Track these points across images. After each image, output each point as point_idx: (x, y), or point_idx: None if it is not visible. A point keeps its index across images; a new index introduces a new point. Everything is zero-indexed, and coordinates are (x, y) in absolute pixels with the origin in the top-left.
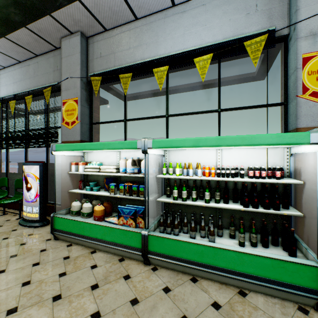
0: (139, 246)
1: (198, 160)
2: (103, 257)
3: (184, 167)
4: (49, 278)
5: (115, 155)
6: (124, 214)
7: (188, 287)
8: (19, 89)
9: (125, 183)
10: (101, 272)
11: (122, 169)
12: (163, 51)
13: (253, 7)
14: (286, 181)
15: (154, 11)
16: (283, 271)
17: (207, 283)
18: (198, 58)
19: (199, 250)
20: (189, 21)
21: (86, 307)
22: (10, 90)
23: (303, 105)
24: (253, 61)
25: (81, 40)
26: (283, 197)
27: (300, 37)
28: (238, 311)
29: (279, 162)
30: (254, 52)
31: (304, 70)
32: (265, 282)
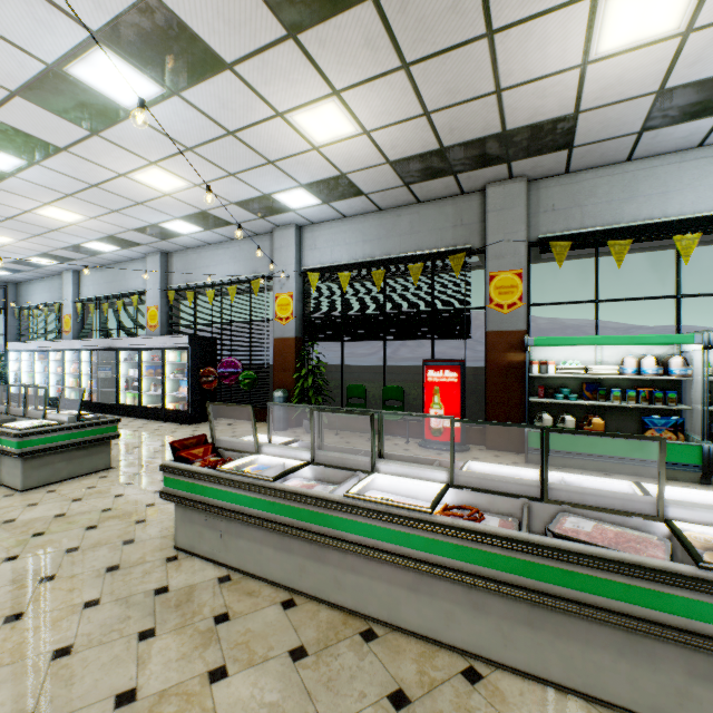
0: (695, 462)
1: None
2: (632, 479)
3: None
4: None
5: (590, 351)
6: (656, 426)
7: None
8: (376, 251)
9: (637, 388)
10: None
11: (632, 370)
12: (677, 208)
13: None
14: None
15: (663, 153)
16: None
17: None
18: None
19: None
20: None
21: None
22: (355, 251)
23: None
24: None
25: (526, 189)
26: None
27: None
28: None
29: None
30: None
31: None
32: None
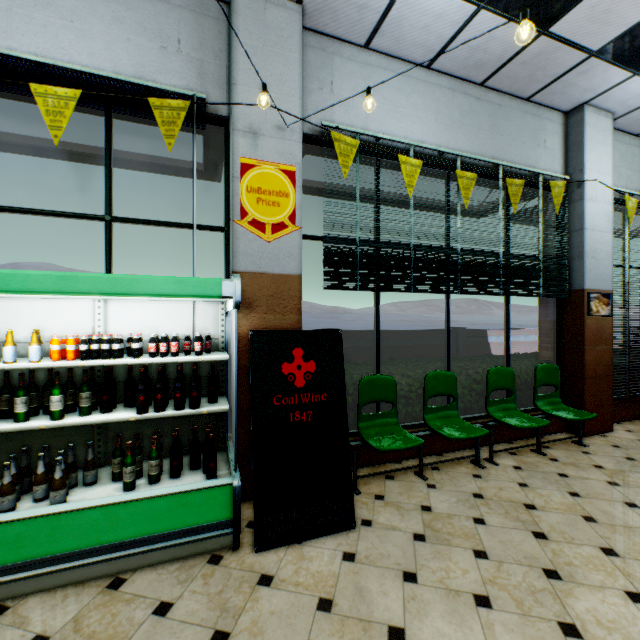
0: None
1: (48, 324)
2: None
3: None
4: None
5: None
6: None
7: None
8: None
9: None
10: None
11: None
12: None
13: (173, 41)
14: (208, 357)
15: None
16: (187, 509)
17: (35, 602)
18: (43, 86)
19: (12, 535)
20: None
21: None
22: None
23: (242, 237)
24: (166, 139)
25: None
26: (209, 383)
27: (238, 129)
28: (89, 626)
29: (212, 326)
30: (168, 125)
31: (243, 183)
32: (158, 543)
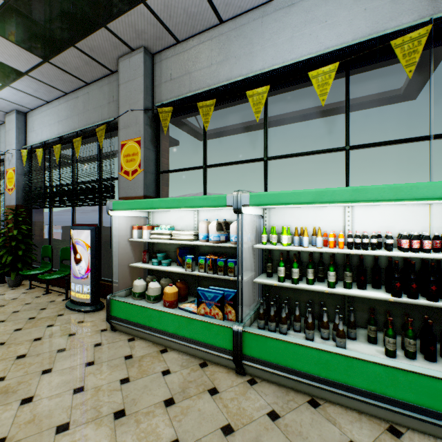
0: (229, 347)
1: (315, 223)
2: (178, 359)
3: (295, 234)
4: (107, 384)
5: (191, 216)
6: (207, 300)
7: (306, 414)
8: (65, 129)
9: (207, 256)
10: (177, 380)
11: (203, 236)
12: (261, 65)
13: None
14: None
15: (247, 9)
16: None
17: (335, 410)
18: (315, 71)
19: (323, 359)
20: (299, 18)
21: (159, 432)
22: (54, 131)
23: None
24: (406, 69)
25: (145, 59)
26: None
27: None
28: None
29: None
30: (407, 56)
31: None
32: (435, 419)
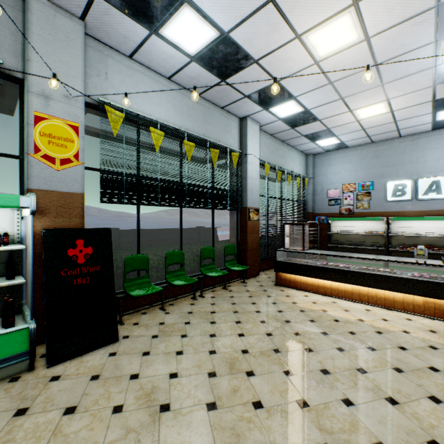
0: None
1: None
2: None
3: None
4: None
5: None
6: None
7: None
8: None
9: None
10: None
11: None
12: None
13: None
14: (7, 247)
15: None
16: None
17: None
18: None
19: None
20: None
21: None
22: None
23: (36, 166)
24: None
25: None
26: (7, 266)
27: (33, 91)
28: None
29: (9, 226)
30: None
31: (37, 129)
32: None
